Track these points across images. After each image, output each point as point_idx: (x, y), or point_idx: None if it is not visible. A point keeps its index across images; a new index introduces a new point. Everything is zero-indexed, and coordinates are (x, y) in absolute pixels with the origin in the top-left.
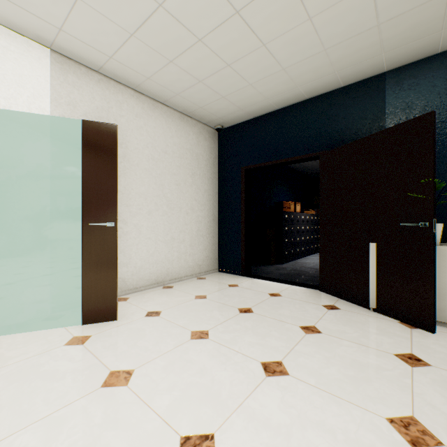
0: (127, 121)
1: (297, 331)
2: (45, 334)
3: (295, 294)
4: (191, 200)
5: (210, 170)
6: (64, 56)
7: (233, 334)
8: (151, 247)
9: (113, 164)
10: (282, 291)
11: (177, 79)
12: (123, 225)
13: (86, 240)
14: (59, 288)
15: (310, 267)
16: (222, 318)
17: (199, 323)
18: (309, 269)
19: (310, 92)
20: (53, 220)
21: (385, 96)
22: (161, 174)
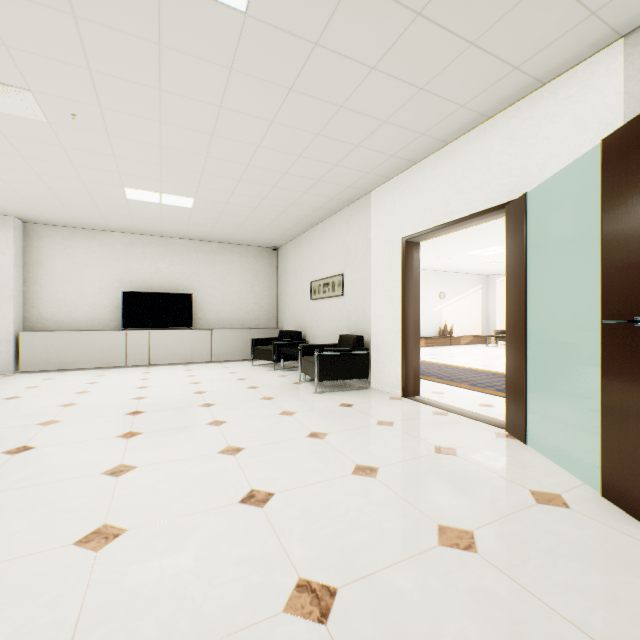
0: None
1: None
2: (553, 472)
3: None
4: None
5: None
6: None
7: None
8: None
9: None
10: None
11: None
12: None
13: (606, 350)
14: None
15: None
16: None
17: None
18: None
19: None
20: None
21: None
22: None
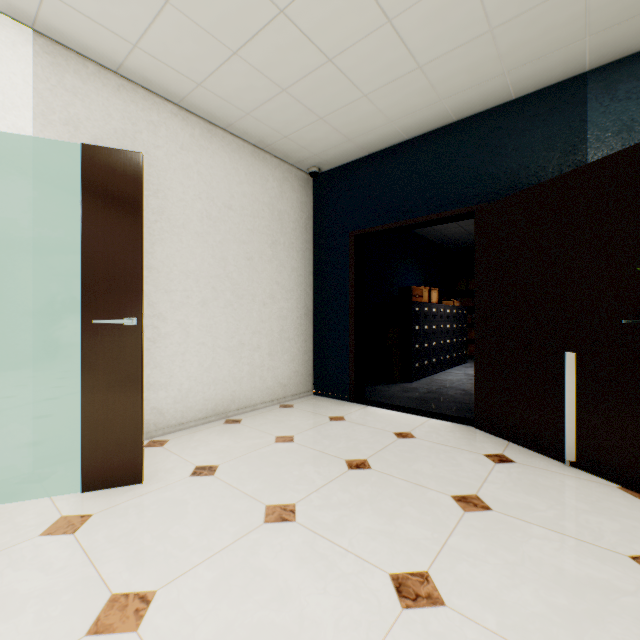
0: (166, 155)
1: (449, 506)
2: (13, 511)
3: (437, 434)
4: (270, 284)
5: (301, 238)
6: (58, 43)
7: (338, 511)
8: (206, 358)
9: (135, 220)
10: (415, 429)
11: (247, 87)
12: (160, 323)
13: (89, 349)
14: (48, 427)
15: (455, 388)
16: (319, 480)
17: (280, 488)
18: (454, 391)
19: (460, 109)
20: (38, 314)
21: (585, 111)
22: (223, 241)
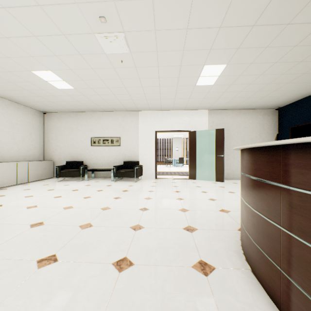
0: (229, 121)
1: None
2: (207, 181)
3: None
4: None
5: (272, 130)
6: (211, 110)
7: None
8: (238, 164)
9: (223, 139)
10: None
11: (246, 104)
12: (228, 156)
13: (216, 160)
14: (209, 173)
15: None
16: None
17: None
18: None
19: None
20: (208, 154)
21: None
22: (243, 136)
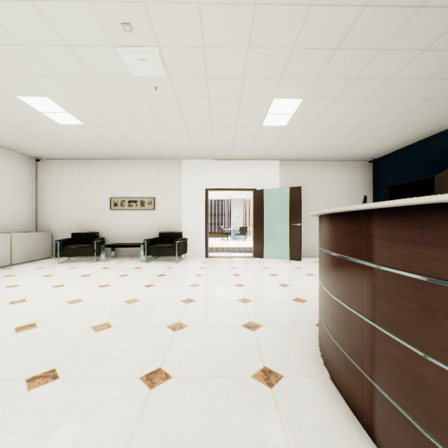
0: (308, 176)
1: None
2: (278, 260)
3: None
4: None
5: (364, 189)
6: (283, 160)
7: None
8: None
9: (299, 201)
10: None
11: (331, 153)
12: (306, 225)
13: (291, 230)
14: (282, 248)
15: None
16: None
17: None
18: None
19: (425, 135)
20: (280, 223)
21: None
22: (327, 198)
